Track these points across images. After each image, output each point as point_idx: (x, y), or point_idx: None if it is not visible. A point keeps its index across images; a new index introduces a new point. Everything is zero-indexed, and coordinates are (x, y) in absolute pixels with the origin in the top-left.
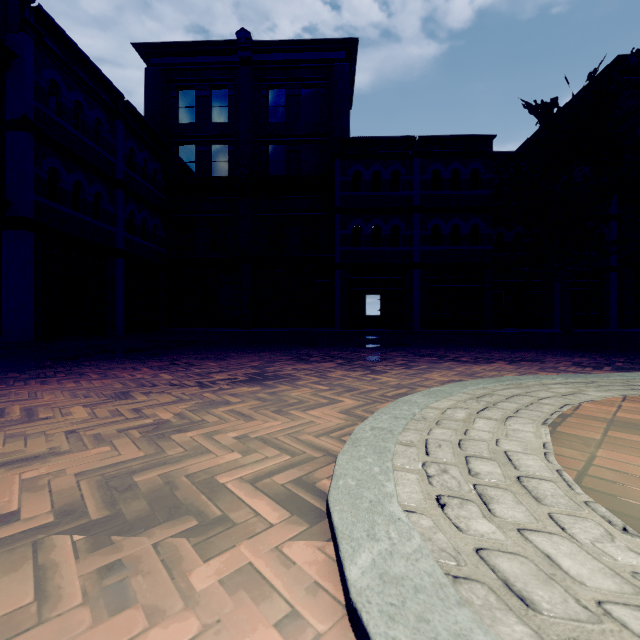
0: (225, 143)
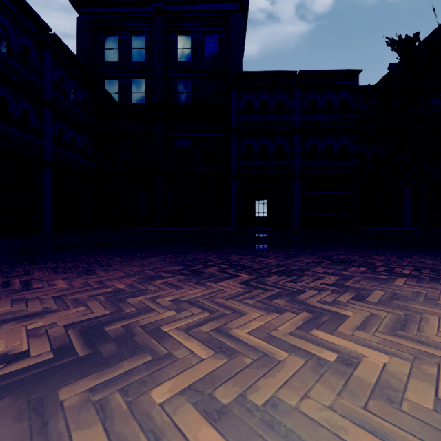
0: (142, 78)
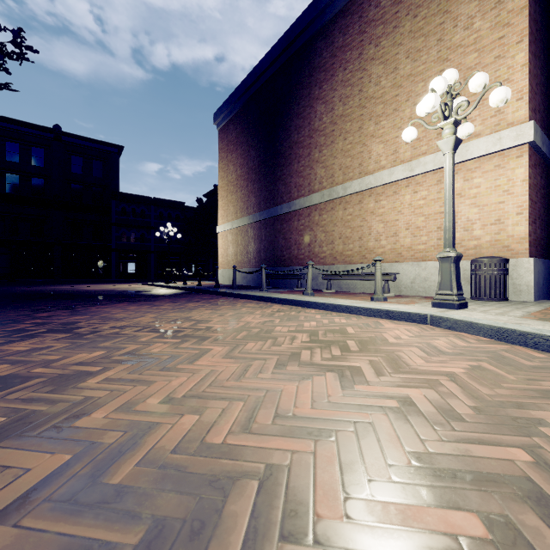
0: (42, 178)
